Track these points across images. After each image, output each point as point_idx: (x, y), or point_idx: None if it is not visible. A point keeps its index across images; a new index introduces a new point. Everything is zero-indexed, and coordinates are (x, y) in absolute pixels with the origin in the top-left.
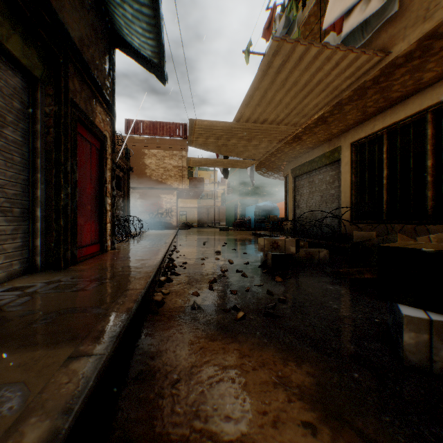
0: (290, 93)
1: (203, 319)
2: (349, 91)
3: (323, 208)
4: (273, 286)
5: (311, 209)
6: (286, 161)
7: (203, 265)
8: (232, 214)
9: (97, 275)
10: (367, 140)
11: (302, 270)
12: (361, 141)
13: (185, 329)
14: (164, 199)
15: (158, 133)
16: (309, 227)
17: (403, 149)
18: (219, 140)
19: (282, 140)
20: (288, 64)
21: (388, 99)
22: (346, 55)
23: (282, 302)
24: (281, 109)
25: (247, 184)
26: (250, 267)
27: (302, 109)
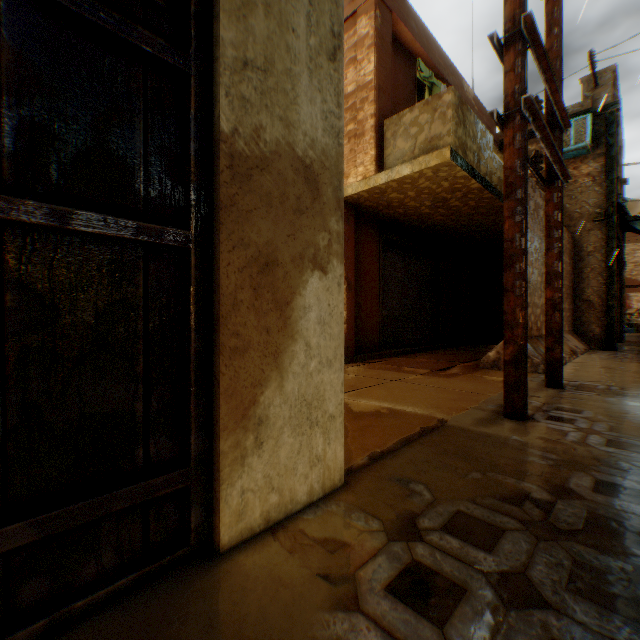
0: None
1: None
2: None
3: None
4: None
5: None
6: None
7: None
8: None
9: None
10: None
11: None
12: None
13: None
14: (632, 297)
15: None
16: None
17: None
18: None
19: None
20: None
21: None
22: None
23: None
24: None
25: None
26: None
27: None
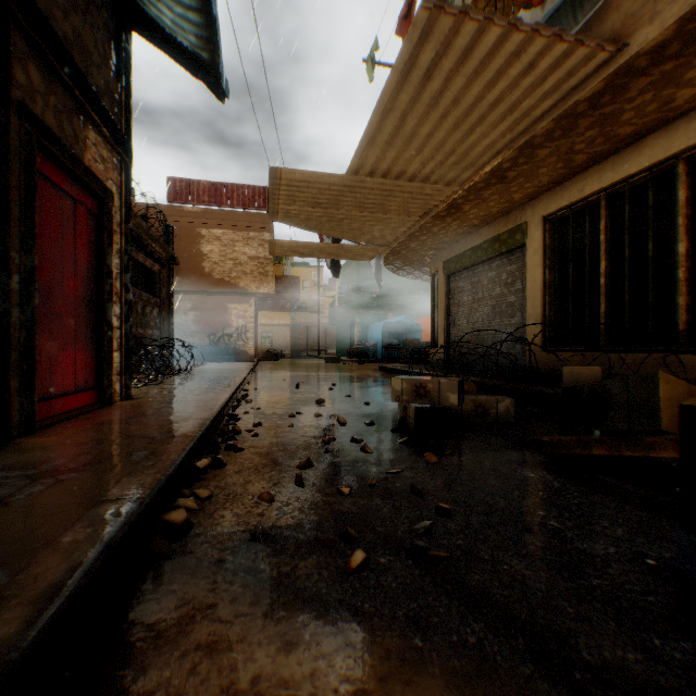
0: (446, 121)
1: (274, 570)
2: (549, 121)
3: (496, 325)
4: (421, 473)
5: (476, 327)
6: (434, 249)
7: (290, 428)
8: (346, 336)
9: (60, 459)
10: (572, 211)
11: (470, 437)
12: (561, 213)
13: (224, 607)
14: (234, 310)
15: (223, 203)
16: (472, 357)
17: (635, 226)
18: (323, 210)
19: (430, 212)
20: (446, 60)
21: (612, 138)
22: (549, 46)
23: (443, 514)
24: (429, 152)
25: (370, 288)
26: (377, 431)
27: (465, 153)
